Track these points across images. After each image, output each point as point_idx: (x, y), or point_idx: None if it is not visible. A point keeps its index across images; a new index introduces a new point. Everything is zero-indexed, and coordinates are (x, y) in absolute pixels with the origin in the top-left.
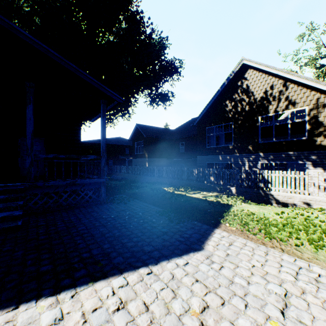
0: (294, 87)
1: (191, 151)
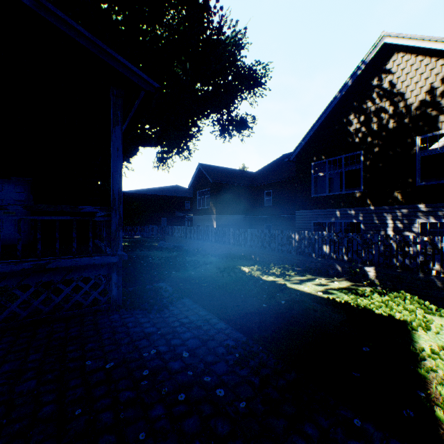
0: None
1: (282, 203)
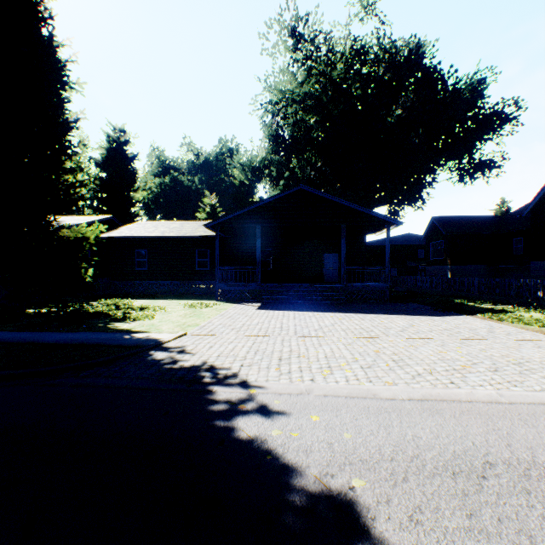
0: None
1: None
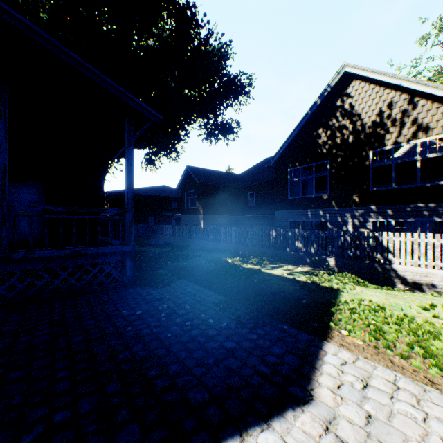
0: (427, 105)
1: (264, 204)
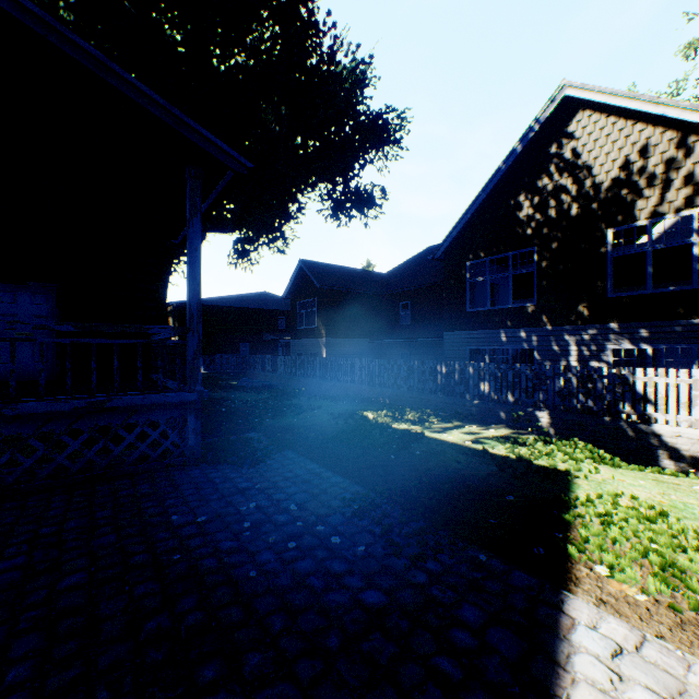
0: None
1: (426, 321)
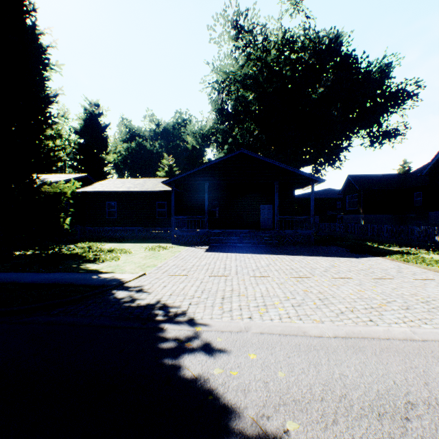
0: None
1: None
